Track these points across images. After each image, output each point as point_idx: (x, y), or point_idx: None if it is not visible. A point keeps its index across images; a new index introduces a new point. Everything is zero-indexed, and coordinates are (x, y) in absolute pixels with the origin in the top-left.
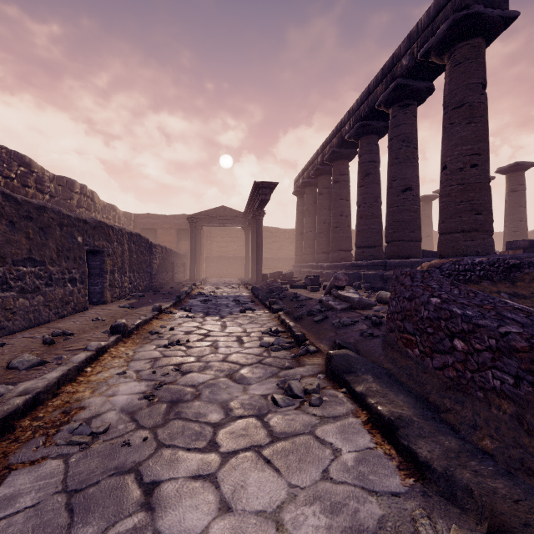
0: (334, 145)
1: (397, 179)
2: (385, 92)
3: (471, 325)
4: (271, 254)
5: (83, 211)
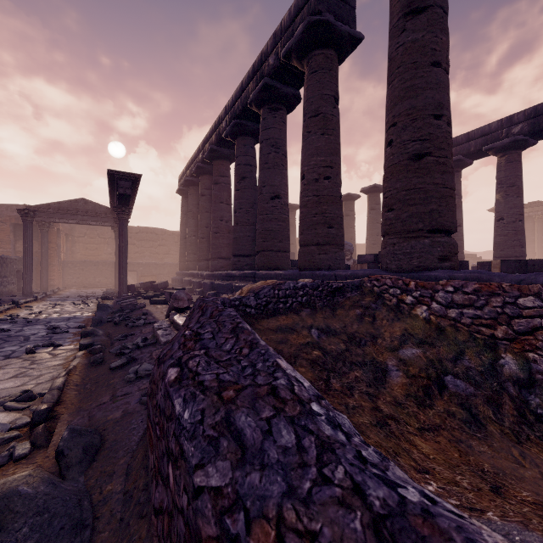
0: (213, 142)
1: (267, 185)
2: (255, 90)
3: (177, 447)
4: (157, 259)
5: None
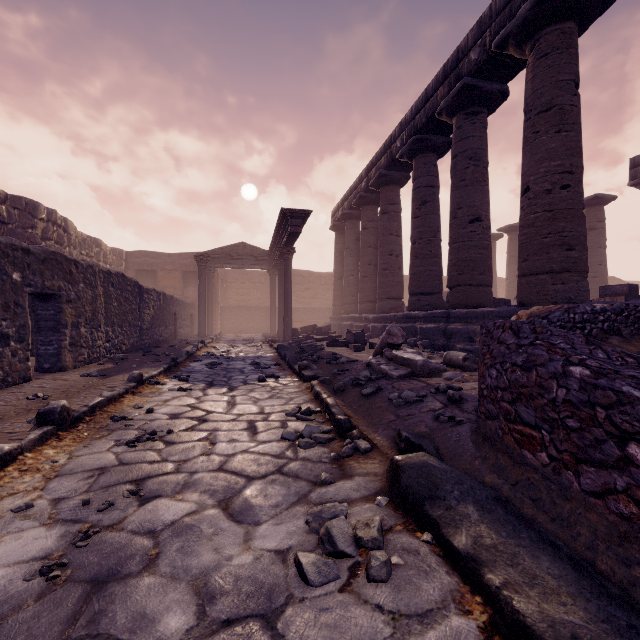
0: (381, 166)
1: (463, 207)
2: (448, 95)
3: None
4: (303, 303)
5: (52, 245)
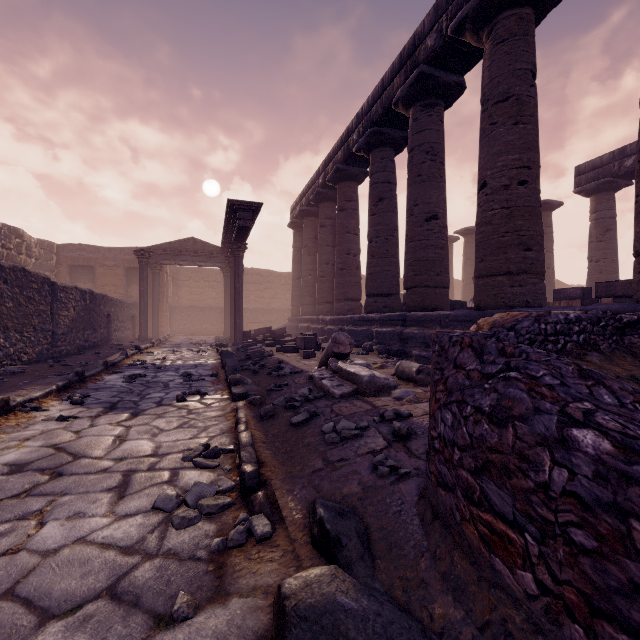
0: (339, 161)
1: (420, 204)
2: (405, 84)
3: None
4: (262, 303)
5: None
